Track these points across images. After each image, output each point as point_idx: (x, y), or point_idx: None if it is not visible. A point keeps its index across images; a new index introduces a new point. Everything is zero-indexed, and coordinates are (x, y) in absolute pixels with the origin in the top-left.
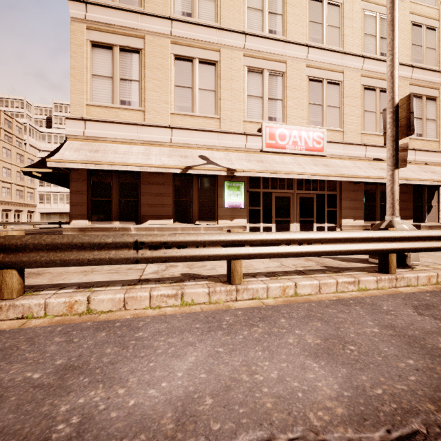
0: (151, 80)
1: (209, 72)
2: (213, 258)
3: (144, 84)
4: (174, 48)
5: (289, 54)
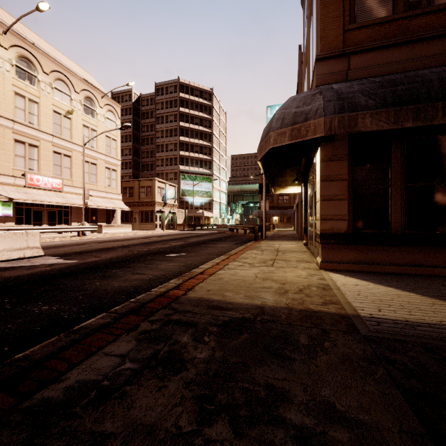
0: None
1: None
2: None
3: None
4: None
5: (42, 137)
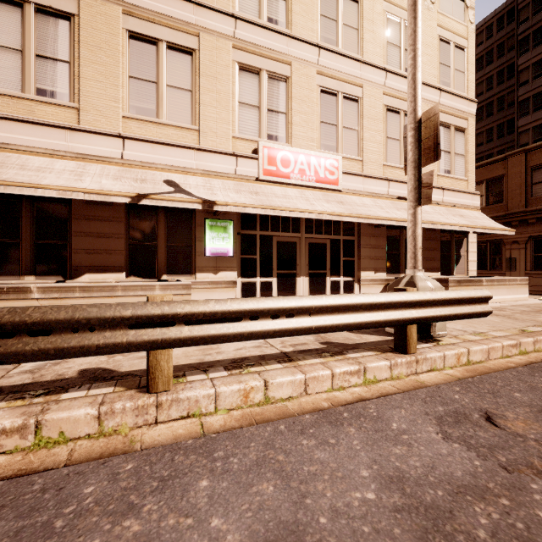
0: (91, 63)
1: (183, 64)
2: (109, 350)
3: (78, 68)
4: (128, 21)
5: (294, 54)
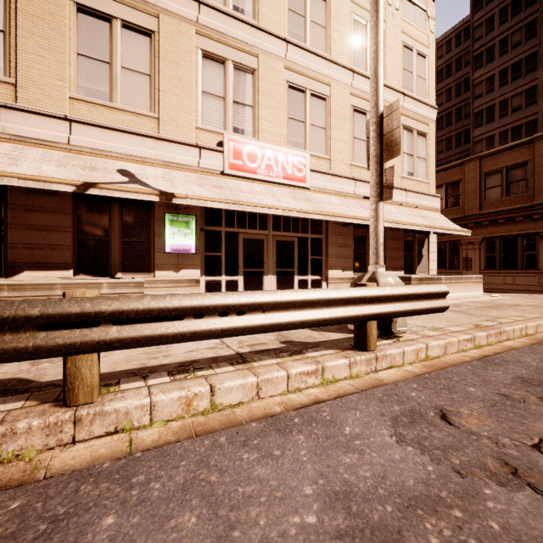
0: (31, 35)
1: (141, 45)
2: (10, 357)
3: (15, 39)
4: None
5: (262, 46)
